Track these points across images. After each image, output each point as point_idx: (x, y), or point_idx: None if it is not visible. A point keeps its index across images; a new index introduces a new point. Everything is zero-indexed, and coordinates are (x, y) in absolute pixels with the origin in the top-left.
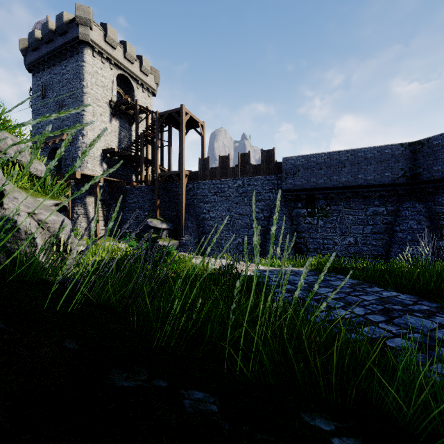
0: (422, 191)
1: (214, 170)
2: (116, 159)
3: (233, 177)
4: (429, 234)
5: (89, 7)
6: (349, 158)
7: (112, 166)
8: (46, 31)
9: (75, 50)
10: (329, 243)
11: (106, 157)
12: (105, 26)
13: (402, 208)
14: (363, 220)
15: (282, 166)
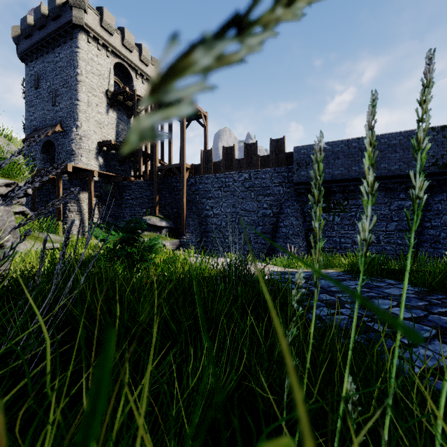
0: None
1: (217, 162)
2: (113, 153)
3: (238, 170)
4: None
5: None
6: None
7: (108, 161)
8: (39, 16)
9: (69, 35)
10: (347, 242)
11: (102, 151)
12: (101, 9)
13: (433, 201)
14: (387, 216)
15: (294, 157)
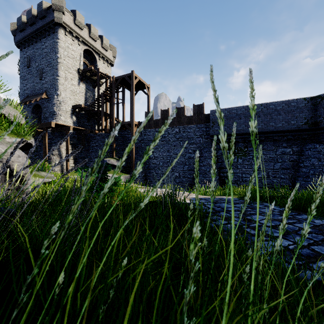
0: (321, 135)
1: (157, 120)
2: (83, 113)
3: (171, 126)
4: None
5: None
6: (263, 110)
7: (79, 119)
8: (30, 16)
9: (51, 30)
10: (247, 177)
11: (75, 112)
12: (74, 12)
13: (305, 149)
14: (274, 159)
15: (210, 117)
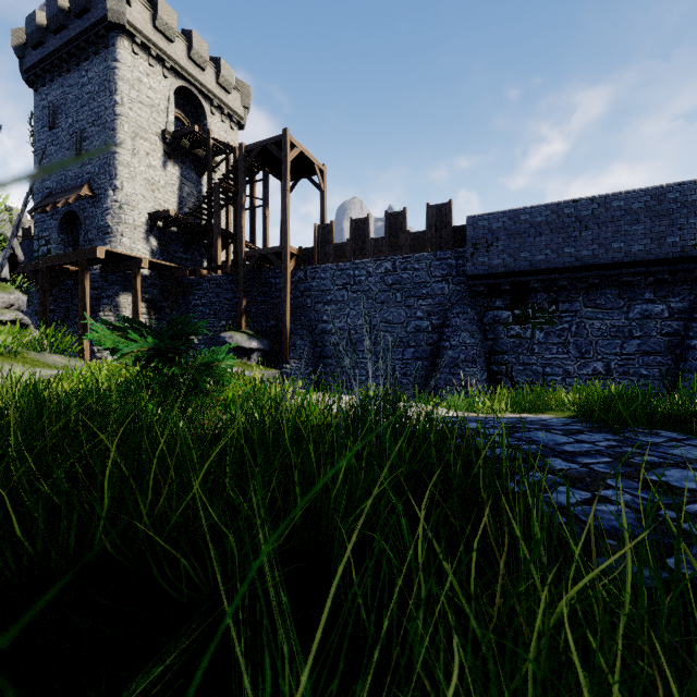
0: None
1: (341, 244)
2: (174, 233)
3: (376, 257)
4: None
5: None
6: (596, 212)
7: (166, 244)
8: (54, 11)
9: (102, 41)
10: (556, 373)
11: (156, 228)
12: None
13: None
14: (623, 330)
15: (466, 233)
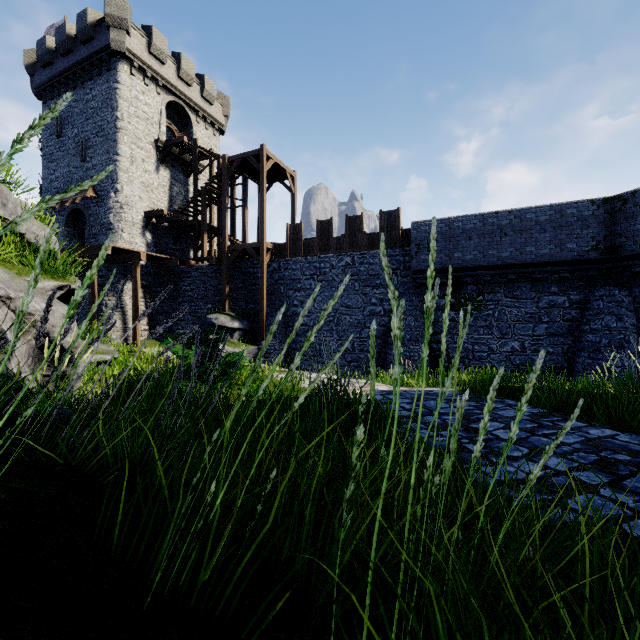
0: (623, 271)
1: (309, 241)
2: (165, 227)
3: (338, 252)
4: (636, 337)
5: (125, 1)
6: (513, 222)
7: (159, 237)
8: (63, 38)
9: (104, 65)
10: (482, 350)
11: (151, 224)
12: (148, 29)
13: (593, 297)
14: (534, 316)
15: (412, 235)
